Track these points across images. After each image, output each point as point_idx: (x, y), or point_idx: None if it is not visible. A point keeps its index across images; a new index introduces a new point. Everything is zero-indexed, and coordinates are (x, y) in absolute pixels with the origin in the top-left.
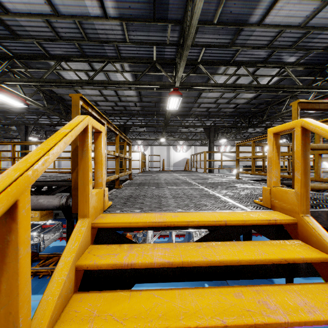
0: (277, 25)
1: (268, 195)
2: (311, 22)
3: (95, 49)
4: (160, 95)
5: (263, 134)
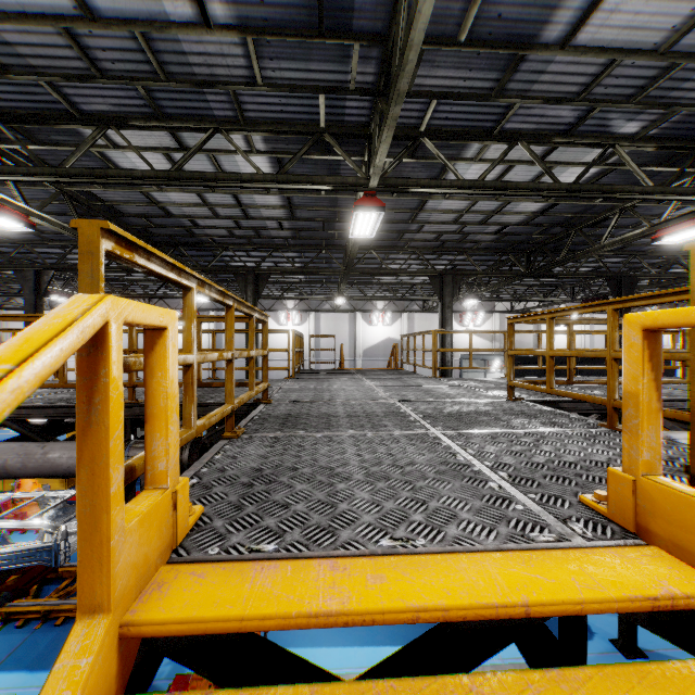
0: (603, 49)
1: (628, 496)
2: (682, 42)
3: (184, 100)
4: (335, 205)
5: (557, 287)
